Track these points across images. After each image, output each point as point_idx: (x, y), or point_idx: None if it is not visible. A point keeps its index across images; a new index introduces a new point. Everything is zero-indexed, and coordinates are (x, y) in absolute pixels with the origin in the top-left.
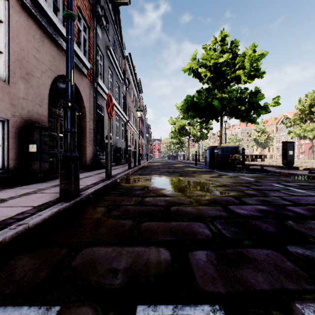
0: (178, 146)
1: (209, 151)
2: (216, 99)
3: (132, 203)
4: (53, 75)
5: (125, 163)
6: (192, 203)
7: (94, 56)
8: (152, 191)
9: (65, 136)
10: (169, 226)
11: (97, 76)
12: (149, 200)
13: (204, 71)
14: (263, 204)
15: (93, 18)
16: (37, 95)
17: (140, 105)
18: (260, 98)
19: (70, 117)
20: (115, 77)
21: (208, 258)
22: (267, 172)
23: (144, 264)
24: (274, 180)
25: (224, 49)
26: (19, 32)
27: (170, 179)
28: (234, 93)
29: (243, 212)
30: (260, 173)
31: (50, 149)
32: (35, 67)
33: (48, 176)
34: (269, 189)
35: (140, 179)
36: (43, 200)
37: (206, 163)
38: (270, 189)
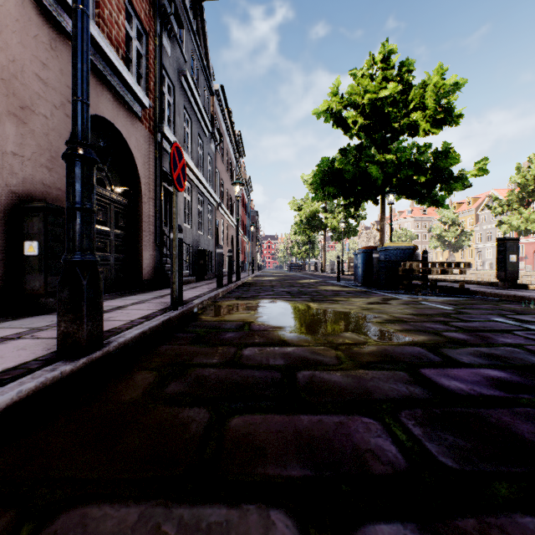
0: (307, 249)
1: (363, 256)
2: (375, 163)
3: (215, 360)
4: None
5: (214, 277)
6: (341, 360)
7: (156, 86)
8: (258, 333)
9: (68, 219)
10: (293, 427)
11: (163, 122)
12: (251, 353)
13: (352, 114)
14: (494, 364)
15: (155, 17)
16: (42, 149)
17: (241, 177)
18: (453, 161)
19: (80, 179)
20: (197, 125)
21: None
22: (472, 294)
23: None
24: (491, 310)
25: (388, 77)
26: (6, 26)
27: (293, 308)
28: (406, 152)
29: (458, 386)
30: (459, 296)
31: None
32: (39, 97)
33: None
34: (491, 328)
35: (236, 308)
36: (22, 356)
37: (356, 277)
38: (493, 328)
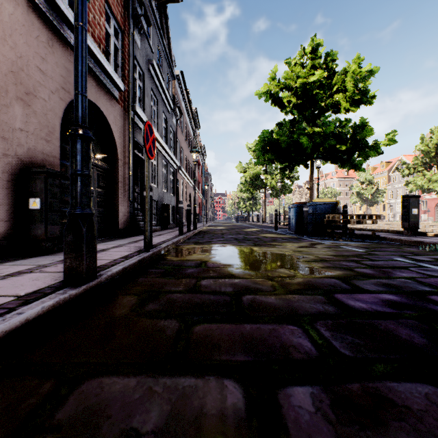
0: (250, 204)
1: (296, 209)
2: (305, 135)
3: (181, 288)
4: (68, 97)
5: (175, 227)
6: (275, 288)
7: (129, 73)
8: (212, 269)
9: (72, 182)
10: (239, 331)
11: (135, 102)
12: (207, 283)
13: (287, 95)
14: (389, 290)
15: (129, 18)
16: (42, 125)
17: (197, 146)
18: (368, 133)
19: (81, 152)
20: (161, 104)
21: (316, 404)
22: (382, 240)
23: (195, 420)
24: (395, 252)
25: (316, 65)
26: (15, 30)
27: (240, 251)
28: (330, 126)
29: (360, 305)
30: (371, 241)
31: (64, 206)
32: (40, 84)
33: (60, 246)
34: (392, 265)
35: (194, 250)
36: (37, 285)
37: (290, 226)
38: (394, 265)
